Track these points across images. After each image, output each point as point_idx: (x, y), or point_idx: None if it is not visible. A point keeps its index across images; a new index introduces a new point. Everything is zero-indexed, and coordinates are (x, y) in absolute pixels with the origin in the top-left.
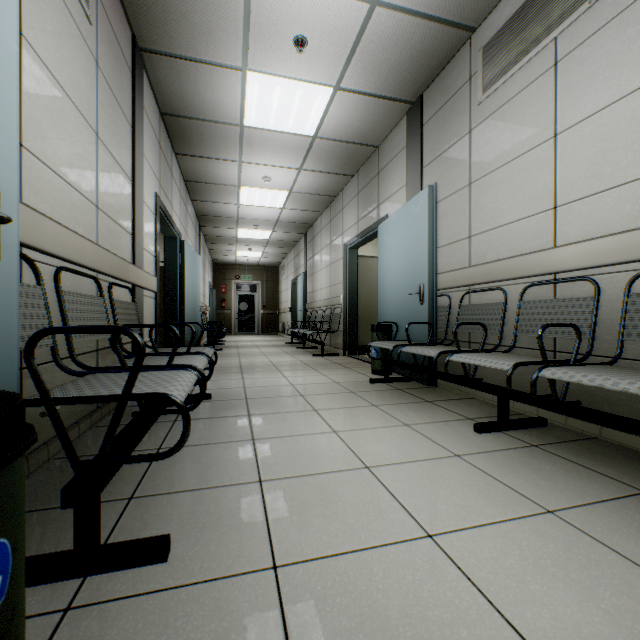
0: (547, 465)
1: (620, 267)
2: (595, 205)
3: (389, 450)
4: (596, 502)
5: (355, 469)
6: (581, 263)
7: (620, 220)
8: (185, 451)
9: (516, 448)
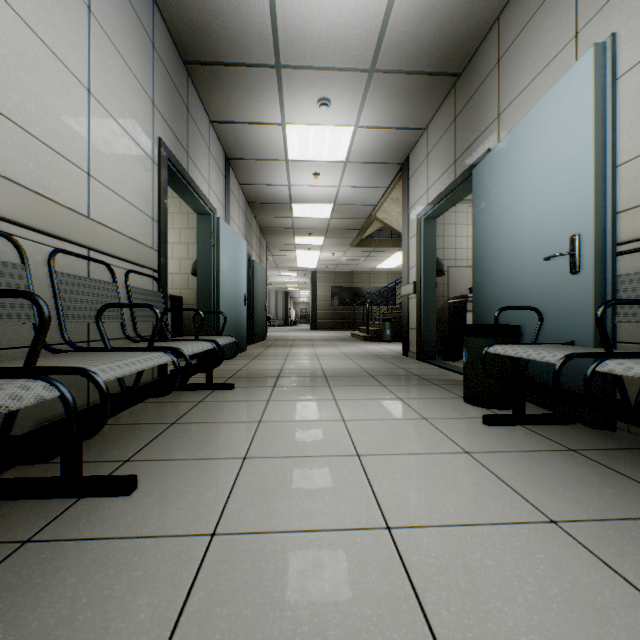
0: (183, 441)
1: (27, 233)
2: (0, 129)
3: (317, 472)
4: (221, 422)
5: (372, 454)
6: (1, 208)
7: (27, 175)
8: (639, 502)
9: (159, 459)
